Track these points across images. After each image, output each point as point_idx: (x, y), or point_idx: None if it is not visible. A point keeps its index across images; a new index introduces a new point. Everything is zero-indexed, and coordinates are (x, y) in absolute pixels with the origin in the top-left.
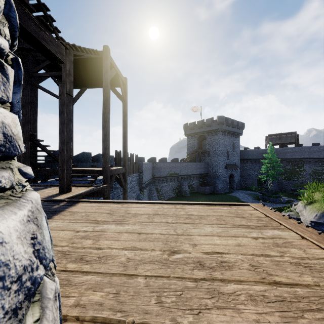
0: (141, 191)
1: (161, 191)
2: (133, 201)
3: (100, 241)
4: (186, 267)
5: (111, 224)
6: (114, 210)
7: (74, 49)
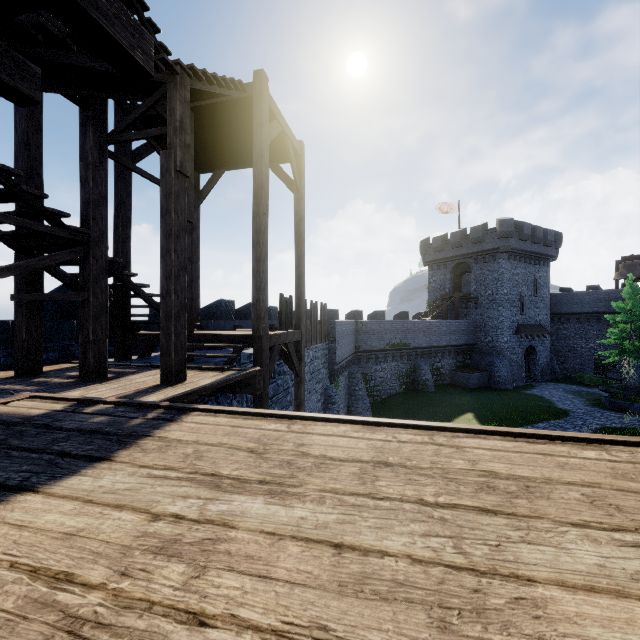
0: (333, 380)
1: (373, 380)
2: (317, 416)
3: (210, 576)
4: None
5: (253, 494)
6: (267, 442)
7: (191, 75)
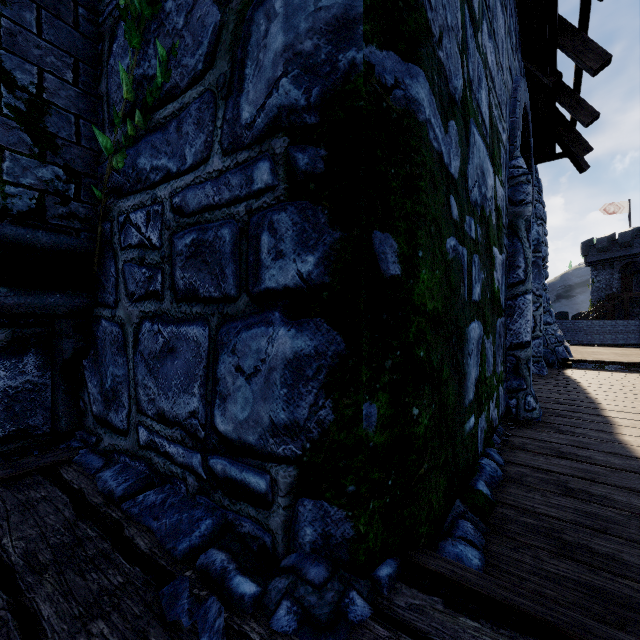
0: None
1: None
2: None
3: None
4: (582, 351)
5: None
6: None
7: None
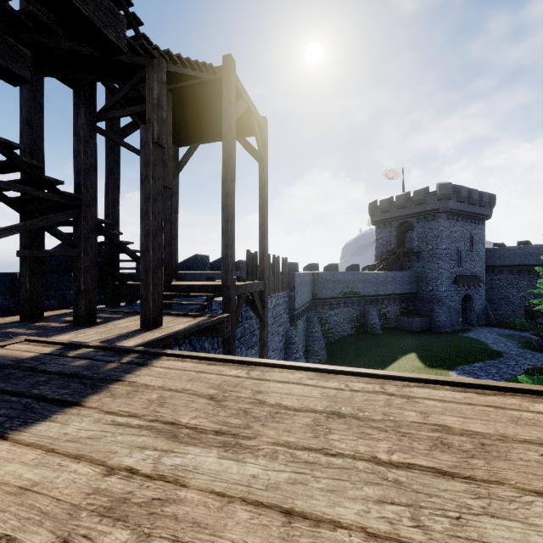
0: (292, 323)
1: (327, 324)
2: (274, 363)
3: None
4: None
5: (208, 446)
6: (227, 389)
7: (167, 58)
